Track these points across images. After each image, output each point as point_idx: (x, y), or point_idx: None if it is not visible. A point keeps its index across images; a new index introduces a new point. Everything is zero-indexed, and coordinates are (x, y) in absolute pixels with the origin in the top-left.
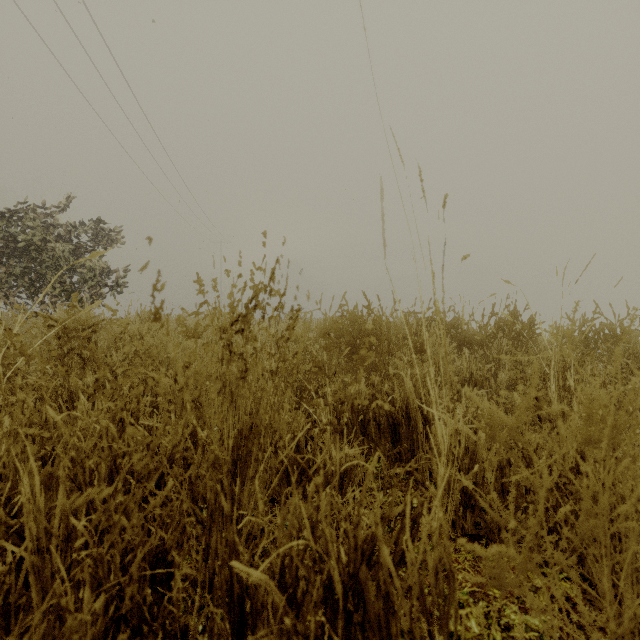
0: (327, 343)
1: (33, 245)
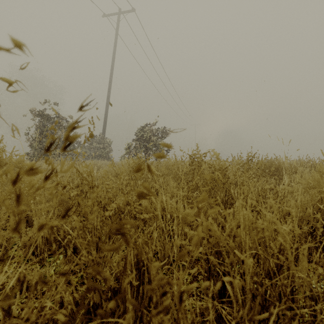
0: (265, 166)
1: (145, 137)
